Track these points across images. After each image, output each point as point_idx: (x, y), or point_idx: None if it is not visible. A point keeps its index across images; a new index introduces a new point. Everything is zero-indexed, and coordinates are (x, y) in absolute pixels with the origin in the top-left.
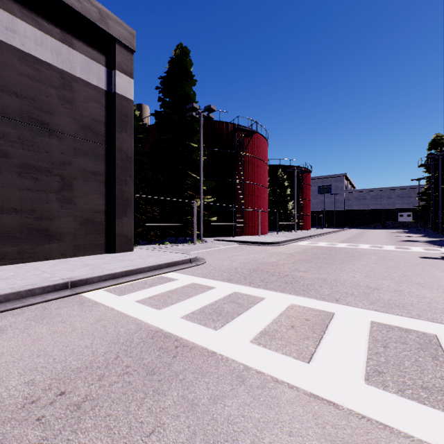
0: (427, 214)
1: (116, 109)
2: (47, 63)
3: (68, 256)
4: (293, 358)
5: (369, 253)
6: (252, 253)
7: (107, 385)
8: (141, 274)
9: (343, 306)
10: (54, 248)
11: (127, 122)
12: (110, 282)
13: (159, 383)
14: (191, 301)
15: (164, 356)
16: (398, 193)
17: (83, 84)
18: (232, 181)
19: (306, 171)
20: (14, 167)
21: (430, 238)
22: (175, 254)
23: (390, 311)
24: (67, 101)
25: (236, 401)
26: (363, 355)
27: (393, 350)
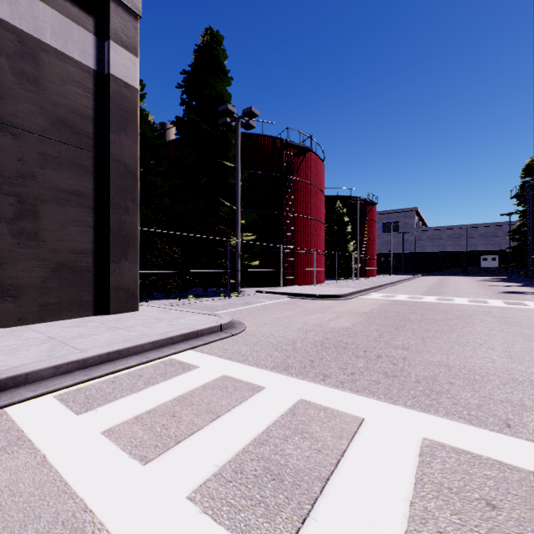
0: (520, 258)
1: (110, 99)
2: None
3: (30, 321)
4: None
5: (477, 312)
6: (311, 312)
7: None
8: (136, 356)
9: None
10: (5, 309)
11: (129, 120)
12: (74, 377)
13: None
14: (218, 430)
15: None
16: (481, 232)
17: (57, 57)
18: (279, 214)
19: (370, 203)
20: None
21: None
22: (200, 316)
23: None
24: (29, 80)
25: None
26: None
27: None
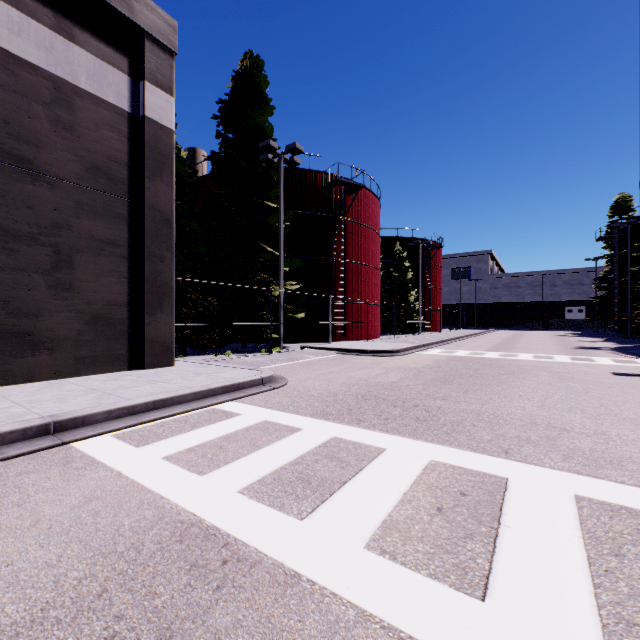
0: (608, 309)
1: (145, 143)
2: (30, 63)
3: (65, 375)
4: (451, 587)
5: (535, 367)
6: (358, 368)
7: None
8: (180, 405)
9: (520, 464)
10: (42, 362)
11: (165, 164)
12: (126, 421)
13: None
14: (260, 456)
15: (198, 586)
16: (565, 279)
17: (91, 101)
18: (328, 259)
19: (435, 245)
20: None
21: (616, 343)
22: (240, 370)
23: (602, 474)
24: (64, 127)
25: None
26: (584, 577)
27: (635, 564)
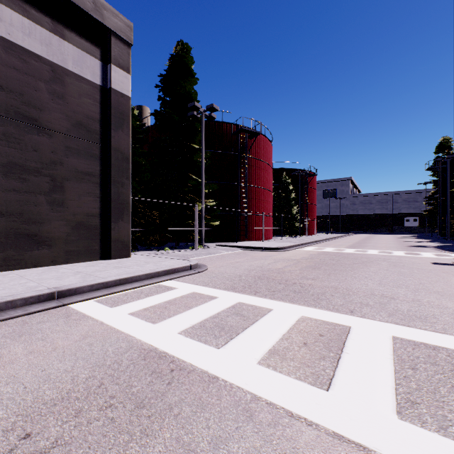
0: (434, 219)
1: (111, 106)
2: (36, 54)
3: (59, 263)
4: (308, 384)
5: (379, 259)
6: (256, 259)
7: (84, 423)
8: (137, 282)
9: (359, 318)
10: (44, 254)
11: (124, 120)
12: (102, 292)
13: (148, 421)
14: (191, 313)
15: (157, 382)
16: (404, 198)
17: (76, 79)
18: (235, 184)
19: (311, 174)
20: None
21: (439, 243)
22: (175, 260)
23: (412, 325)
24: (58, 96)
25: (243, 445)
26: (390, 380)
27: (423, 373)
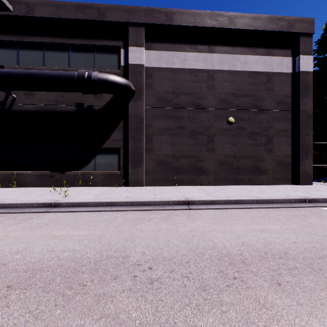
0: None
1: (299, 83)
2: (260, 72)
3: (269, 184)
4: None
5: None
6: None
7: None
8: None
9: None
10: (263, 178)
11: (307, 89)
12: None
13: None
14: None
15: None
16: None
17: (278, 75)
18: None
19: None
20: (246, 134)
21: None
22: None
23: None
24: (269, 90)
25: None
26: None
27: None
